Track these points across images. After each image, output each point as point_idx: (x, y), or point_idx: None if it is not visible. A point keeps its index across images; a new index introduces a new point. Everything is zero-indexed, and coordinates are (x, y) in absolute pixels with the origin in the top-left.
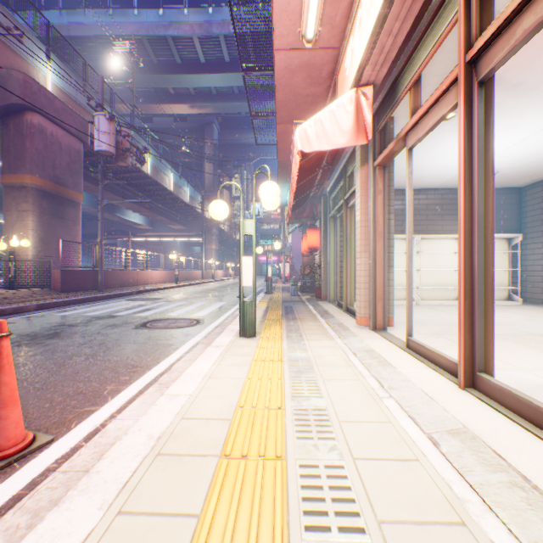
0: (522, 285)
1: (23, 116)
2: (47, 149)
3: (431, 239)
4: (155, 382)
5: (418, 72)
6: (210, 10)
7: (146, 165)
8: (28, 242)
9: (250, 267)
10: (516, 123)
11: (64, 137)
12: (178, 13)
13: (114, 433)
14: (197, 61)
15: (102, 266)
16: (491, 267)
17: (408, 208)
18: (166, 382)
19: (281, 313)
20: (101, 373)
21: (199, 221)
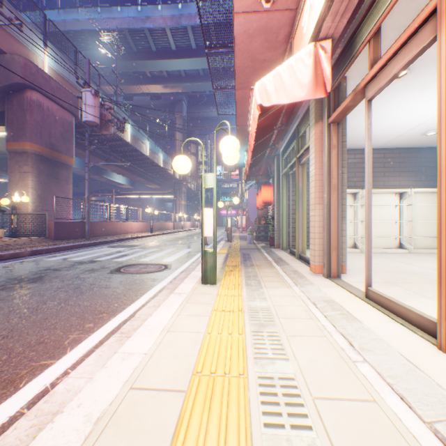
0: None
1: (24, 93)
2: (44, 121)
3: (374, 194)
4: (117, 331)
5: (381, 20)
6: (180, 6)
7: (127, 135)
8: (27, 198)
9: (211, 218)
10: None
11: (58, 111)
12: (153, 9)
13: (61, 397)
14: (169, 49)
15: (88, 218)
16: None
17: (367, 159)
18: (128, 331)
19: (239, 260)
20: (68, 320)
21: (171, 182)
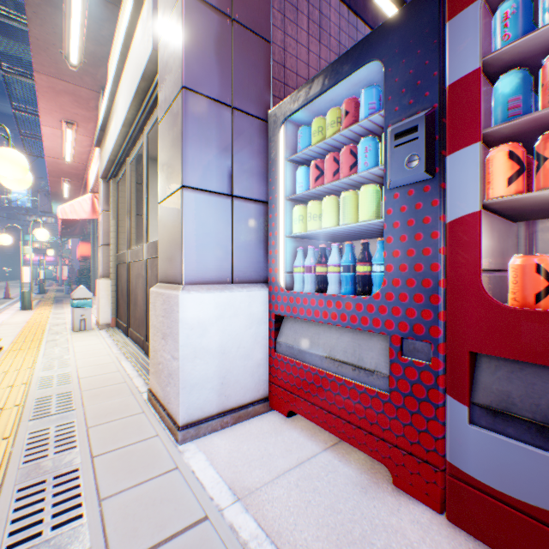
0: None
1: None
2: None
3: None
4: None
5: None
6: None
7: None
8: None
9: (30, 272)
10: None
11: None
12: None
13: None
14: None
15: None
16: None
17: None
18: None
19: (53, 302)
20: None
21: None
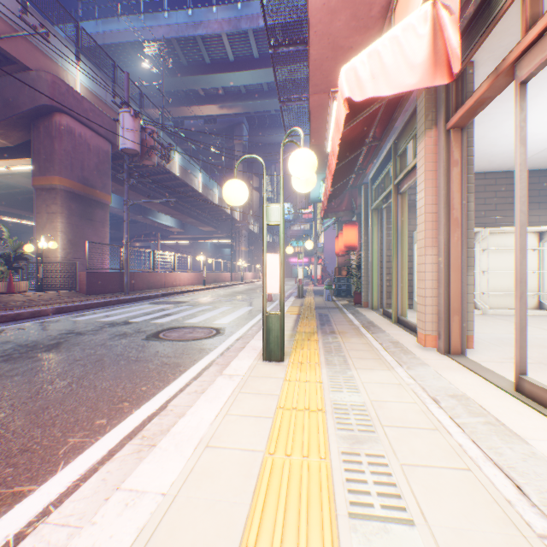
0: None
1: (52, 118)
2: (76, 150)
3: (501, 234)
4: (137, 433)
5: None
6: (239, 5)
7: (175, 167)
8: (55, 243)
9: (276, 268)
10: None
11: (93, 138)
12: (207, 12)
13: None
14: (226, 60)
15: (127, 268)
16: None
17: (520, 174)
18: (152, 434)
19: (315, 324)
20: (74, 411)
21: (229, 223)
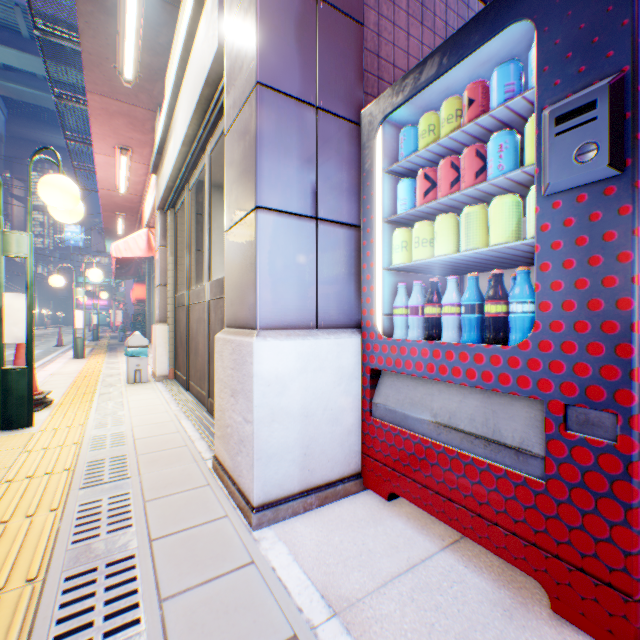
0: None
1: None
2: None
3: None
4: None
5: None
6: None
7: None
8: None
9: (82, 317)
10: None
11: None
12: None
13: None
14: None
15: None
16: None
17: None
18: None
19: (107, 350)
20: None
21: None
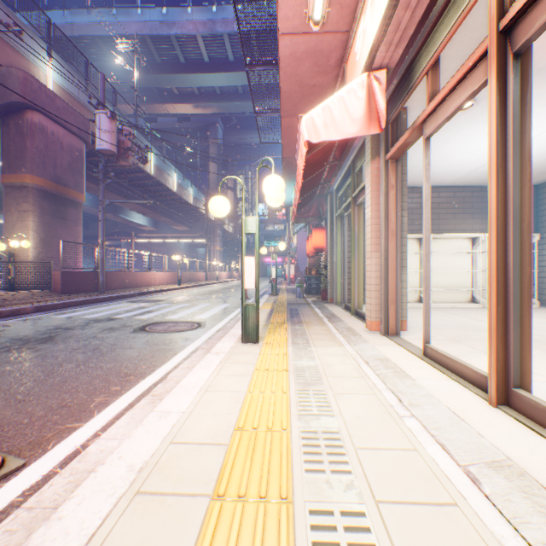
0: (538, 287)
1: (23, 115)
2: (48, 149)
3: (443, 239)
4: (148, 393)
5: (438, 52)
6: (214, 8)
7: (149, 166)
8: (28, 242)
9: (253, 268)
10: (538, 113)
11: (66, 137)
12: (182, 12)
13: (95, 456)
14: (201, 60)
15: (103, 268)
16: (528, 267)
17: (425, 202)
18: (160, 393)
19: (286, 316)
20: (90, 383)
21: (203, 222)
